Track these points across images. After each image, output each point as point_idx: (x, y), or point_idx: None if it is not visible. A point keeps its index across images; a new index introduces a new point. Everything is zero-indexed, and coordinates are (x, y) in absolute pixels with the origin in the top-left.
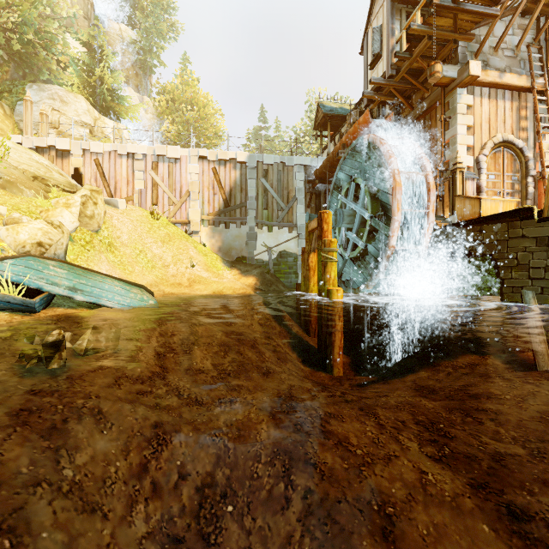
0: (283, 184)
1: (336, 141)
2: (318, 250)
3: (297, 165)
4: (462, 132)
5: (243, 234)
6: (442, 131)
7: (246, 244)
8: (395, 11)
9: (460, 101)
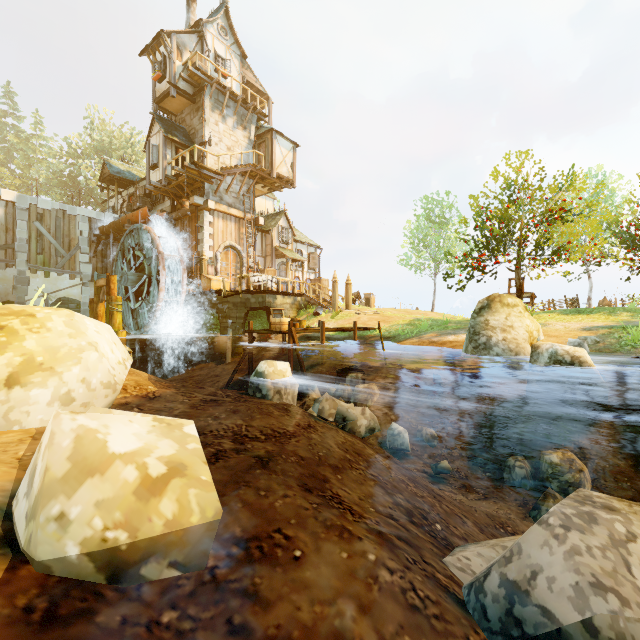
0: (64, 231)
1: (125, 196)
2: (107, 303)
3: (81, 216)
4: (207, 237)
5: (9, 277)
6: (196, 233)
7: (14, 288)
8: (168, 142)
9: (206, 218)
